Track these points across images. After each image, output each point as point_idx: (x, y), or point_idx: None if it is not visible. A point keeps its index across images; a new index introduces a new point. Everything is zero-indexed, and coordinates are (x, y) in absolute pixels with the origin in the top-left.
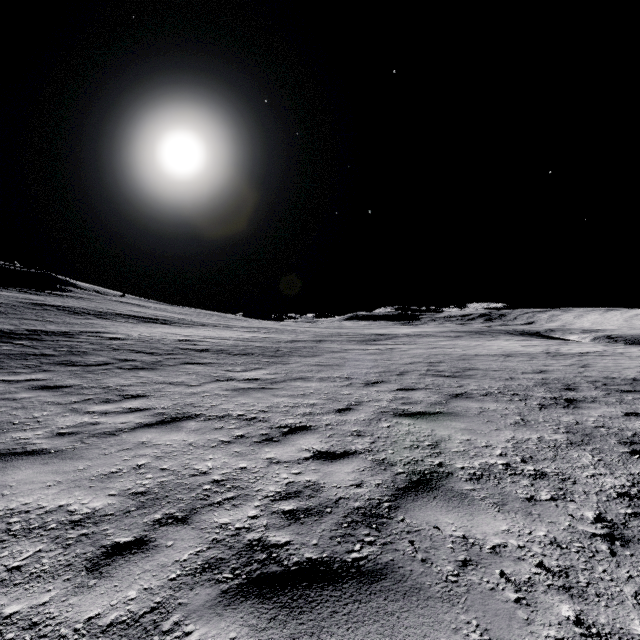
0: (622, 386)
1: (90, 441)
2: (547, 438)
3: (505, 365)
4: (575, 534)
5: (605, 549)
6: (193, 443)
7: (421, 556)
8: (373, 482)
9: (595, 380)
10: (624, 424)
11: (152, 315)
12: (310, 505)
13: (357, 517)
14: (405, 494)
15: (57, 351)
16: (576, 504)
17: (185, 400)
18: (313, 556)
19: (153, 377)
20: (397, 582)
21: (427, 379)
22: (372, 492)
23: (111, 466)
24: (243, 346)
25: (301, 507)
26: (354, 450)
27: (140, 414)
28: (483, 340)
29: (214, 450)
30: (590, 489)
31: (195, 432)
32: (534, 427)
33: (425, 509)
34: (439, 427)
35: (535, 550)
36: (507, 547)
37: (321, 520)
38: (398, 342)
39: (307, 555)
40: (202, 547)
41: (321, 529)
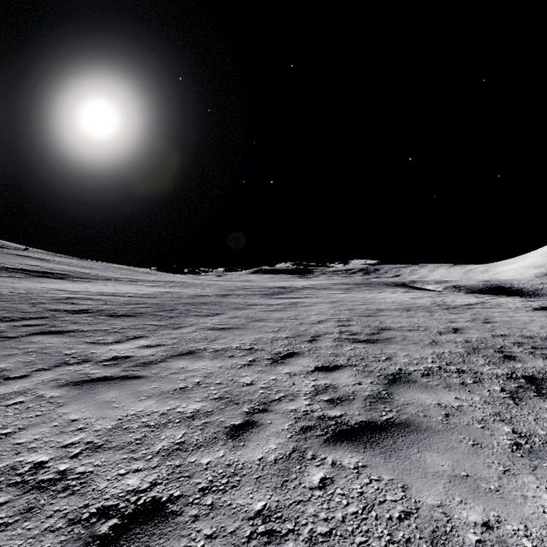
0: None
1: None
2: None
3: (414, 322)
4: None
5: None
6: None
7: None
8: None
9: (518, 341)
10: None
11: (49, 269)
12: None
13: None
14: None
15: None
16: None
17: None
18: None
19: None
20: None
21: (345, 347)
22: None
23: None
24: (135, 304)
25: None
26: None
27: None
28: (374, 292)
29: None
30: None
31: None
32: None
33: None
34: (411, 475)
35: None
36: None
37: None
38: (300, 295)
39: None
40: None
41: None
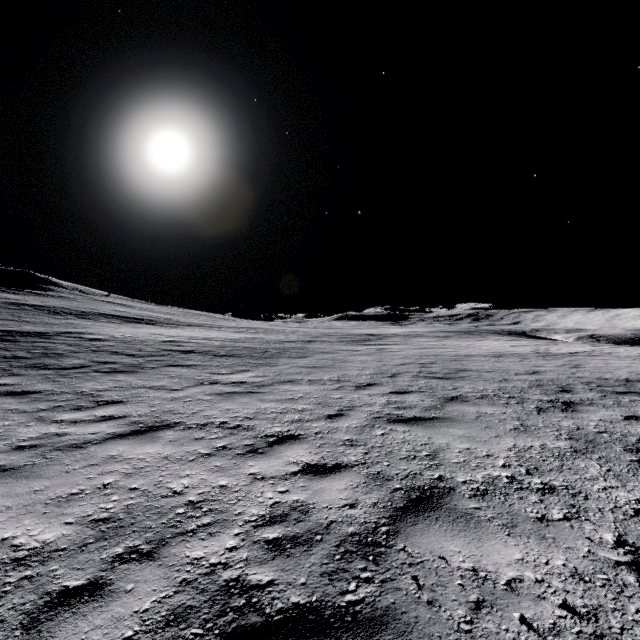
0: (616, 387)
1: (53, 455)
2: (550, 446)
3: (497, 366)
4: (597, 563)
5: (633, 582)
6: (169, 456)
7: (427, 597)
8: (368, 501)
9: (589, 381)
10: (626, 429)
11: (137, 315)
12: (298, 532)
13: (351, 546)
14: (404, 515)
15: (30, 353)
16: (592, 524)
17: (165, 406)
18: (300, 600)
19: (132, 381)
20: (401, 634)
21: (420, 381)
22: (367, 514)
23: (72, 486)
24: (230, 347)
25: (287, 534)
26: (346, 462)
27: (113, 423)
28: (473, 340)
29: (192, 465)
30: (604, 505)
31: (172, 443)
32: (535, 433)
33: (427, 534)
34: (436, 434)
35: (556, 585)
36: (524, 582)
37: (310, 551)
38: (388, 342)
39: (293, 599)
40: (168, 591)
41: (310, 563)
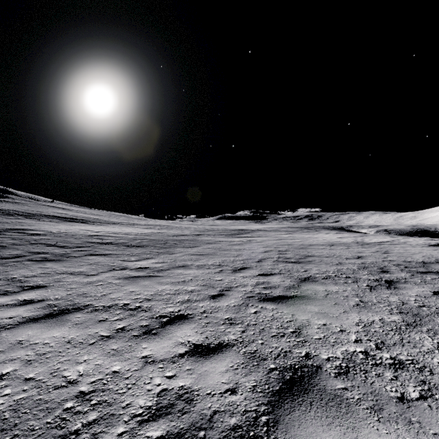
0: (419, 268)
1: None
2: (387, 320)
3: (332, 252)
4: None
5: None
6: (72, 340)
7: None
8: (247, 384)
9: (398, 263)
10: (438, 303)
11: (73, 216)
12: (182, 427)
13: None
14: (281, 400)
15: None
16: None
17: (79, 290)
18: None
19: (57, 268)
20: None
21: (280, 265)
22: (248, 400)
23: None
24: (140, 239)
25: (171, 431)
26: (227, 342)
27: (31, 306)
28: (311, 233)
29: (91, 348)
30: None
31: (78, 326)
32: (373, 308)
33: (305, 423)
34: (298, 311)
35: None
36: None
37: None
38: (254, 235)
39: None
40: None
41: None
